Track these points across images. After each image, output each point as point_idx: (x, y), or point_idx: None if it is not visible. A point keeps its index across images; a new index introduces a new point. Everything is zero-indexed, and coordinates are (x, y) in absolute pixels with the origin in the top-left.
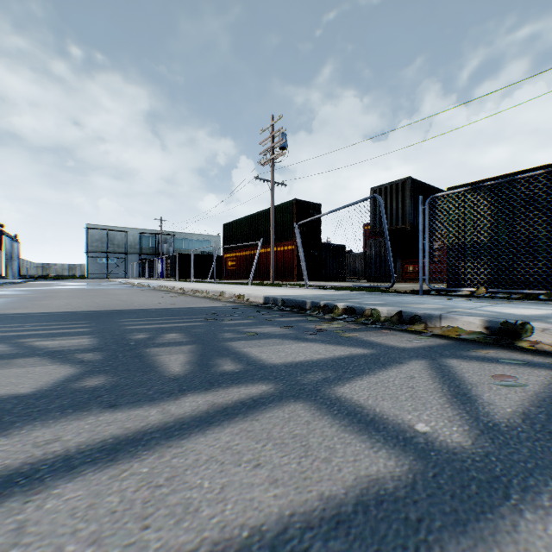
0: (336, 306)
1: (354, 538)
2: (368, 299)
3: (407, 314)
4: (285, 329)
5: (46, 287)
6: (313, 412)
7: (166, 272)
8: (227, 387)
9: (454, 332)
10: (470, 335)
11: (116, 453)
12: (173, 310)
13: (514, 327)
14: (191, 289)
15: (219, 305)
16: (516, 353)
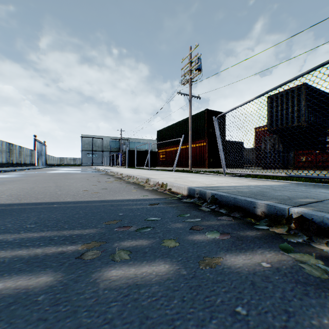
0: None
1: None
2: None
3: None
4: None
5: (43, 172)
6: None
7: (122, 162)
8: None
9: None
10: None
11: None
12: (77, 206)
13: None
14: (127, 175)
15: (137, 197)
16: None
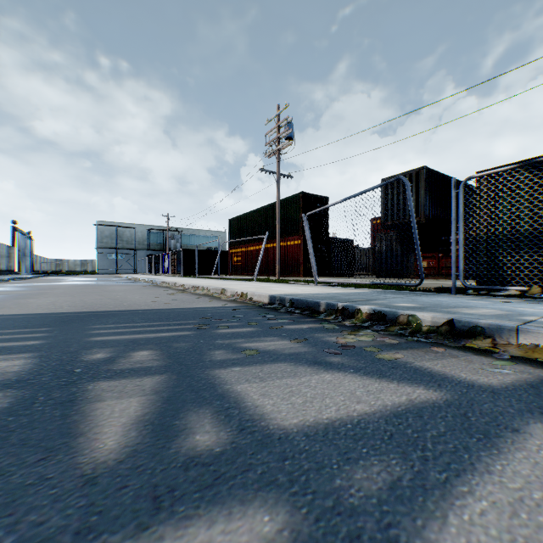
0: (359, 310)
1: None
2: (395, 300)
3: (462, 324)
4: (297, 345)
5: (49, 283)
6: None
7: (172, 267)
8: (185, 520)
9: None
10: None
11: None
12: (163, 311)
13: None
14: (192, 285)
15: (218, 306)
16: None
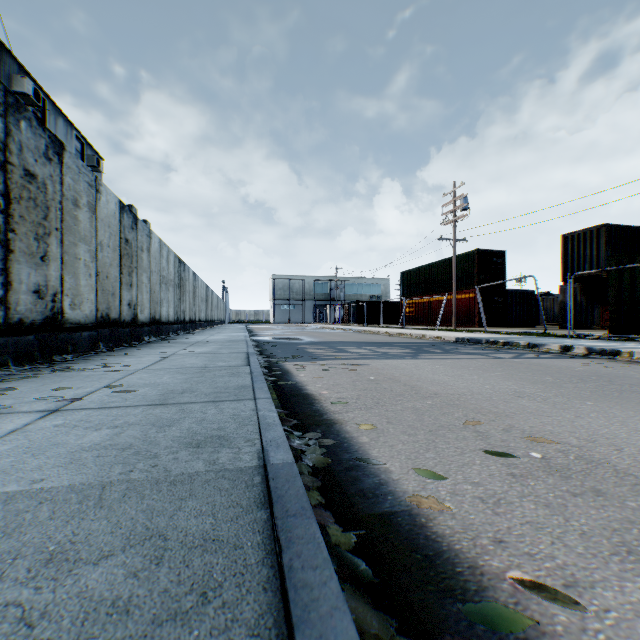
0: (498, 341)
1: (481, 358)
2: (521, 339)
3: (531, 344)
4: (470, 348)
5: (283, 330)
6: (478, 355)
7: (344, 317)
8: (457, 353)
9: (548, 350)
10: (552, 351)
11: (444, 355)
12: (407, 342)
13: (568, 347)
14: (396, 333)
15: (428, 341)
16: (558, 354)
